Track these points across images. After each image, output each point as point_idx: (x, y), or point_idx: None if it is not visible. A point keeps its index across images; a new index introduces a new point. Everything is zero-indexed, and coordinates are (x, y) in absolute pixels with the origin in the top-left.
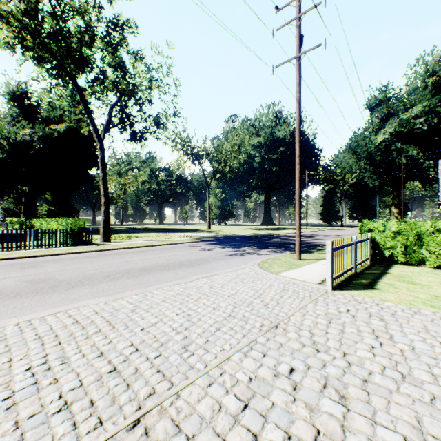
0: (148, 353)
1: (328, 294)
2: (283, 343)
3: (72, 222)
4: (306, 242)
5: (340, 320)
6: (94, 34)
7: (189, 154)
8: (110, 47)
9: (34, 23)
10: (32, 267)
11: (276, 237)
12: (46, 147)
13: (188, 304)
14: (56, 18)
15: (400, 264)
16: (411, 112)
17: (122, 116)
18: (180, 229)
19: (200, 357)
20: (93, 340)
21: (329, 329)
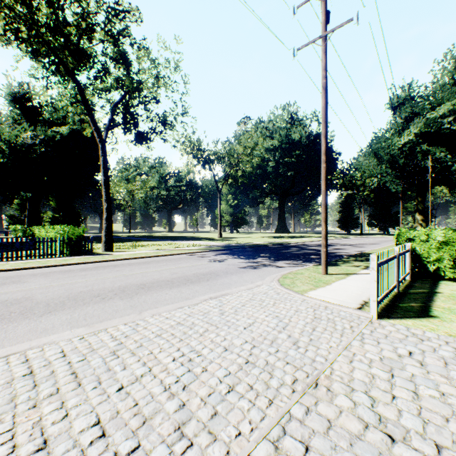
0: (119, 442)
1: (374, 325)
2: (332, 420)
3: (70, 230)
4: (328, 252)
5: (405, 372)
6: (92, 21)
7: (199, 158)
8: (111, 36)
9: (25, 9)
10: (14, 283)
11: (293, 246)
12: (49, 150)
13: (190, 342)
14: (52, 7)
15: (447, 281)
16: (438, 111)
17: (126, 115)
18: (190, 237)
19: (201, 454)
20: (40, 411)
21: (395, 390)
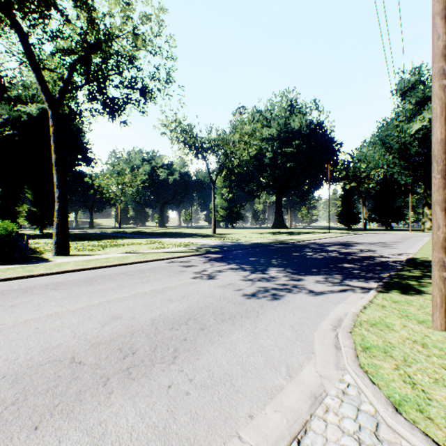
0: None
1: None
2: None
3: None
4: (360, 257)
5: None
6: None
7: (190, 146)
8: None
9: None
10: None
11: (304, 246)
12: (16, 134)
13: None
14: None
15: None
16: None
17: (85, 71)
18: (181, 233)
19: None
20: None
21: None
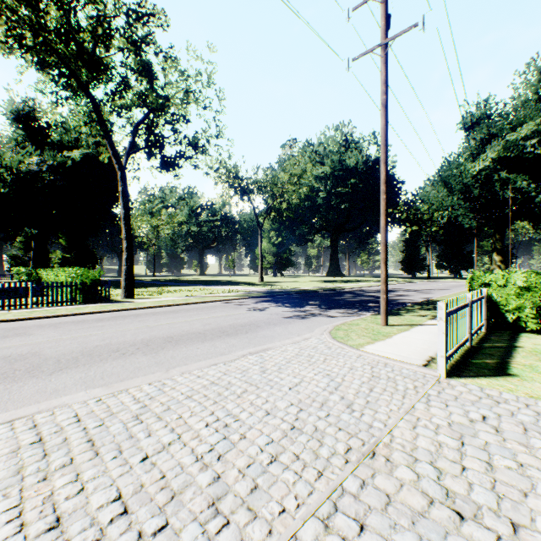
0: (144, 519)
1: (442, 385)
2: (392, 495)
3: (83, 273)
4: (389, 300)
5: (478, 440)
6: (109, 25)
7: (236, 188)
8: (132, 44)
9: (31, 11)
10: (18, 335)
11: (348, 292)
12: (58, 179)
13: (226, 405)
14: (62, 9)
15: (529, 333)
16: (519, 132)
17: (150, 137)
18: (226, 281)
19: (240, 534)
20: (52, 484)
21: (465, 460)
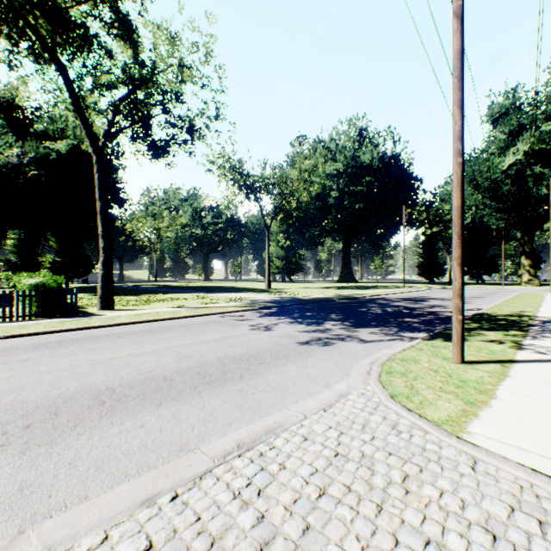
0: None
1: None
2: None
3: (42, 279)
4: (426, 312)
5: None
6: None
7: (241, 185)
8: None
9: None
10: None
11: (370, 301)
12: (42, 173)
13: None
14: None
15: None
16: None
17: (132, 113)
18: (230, 287)
19: None
20: None
21: None
